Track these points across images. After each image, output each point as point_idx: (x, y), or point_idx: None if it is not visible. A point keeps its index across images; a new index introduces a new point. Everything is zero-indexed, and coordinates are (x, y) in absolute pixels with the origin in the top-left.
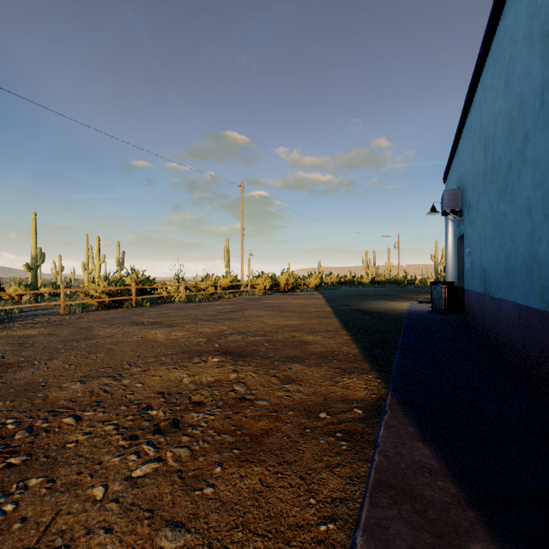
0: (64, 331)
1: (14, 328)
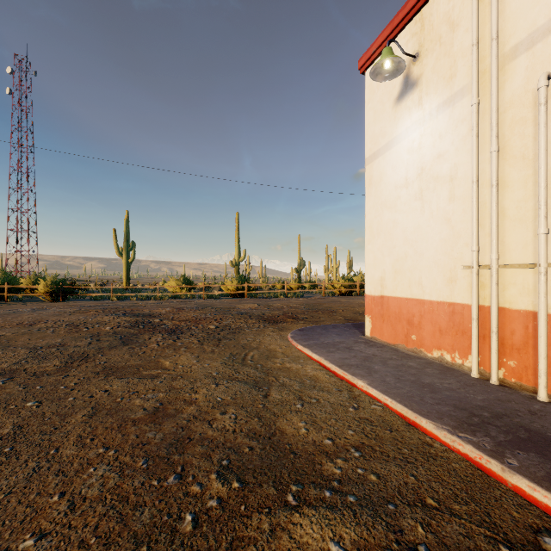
0: (329, 300)
1: (309, 299)
